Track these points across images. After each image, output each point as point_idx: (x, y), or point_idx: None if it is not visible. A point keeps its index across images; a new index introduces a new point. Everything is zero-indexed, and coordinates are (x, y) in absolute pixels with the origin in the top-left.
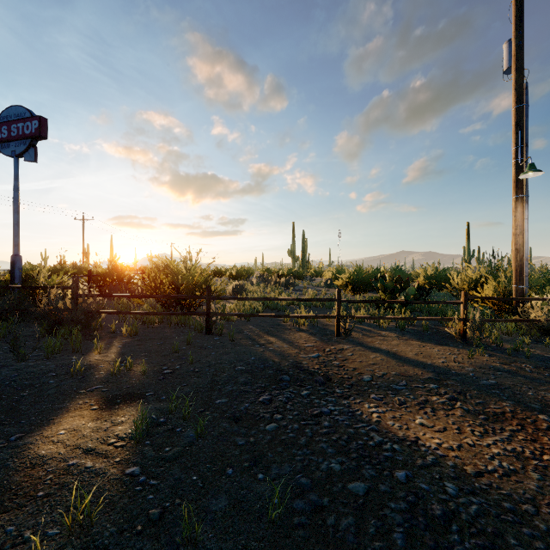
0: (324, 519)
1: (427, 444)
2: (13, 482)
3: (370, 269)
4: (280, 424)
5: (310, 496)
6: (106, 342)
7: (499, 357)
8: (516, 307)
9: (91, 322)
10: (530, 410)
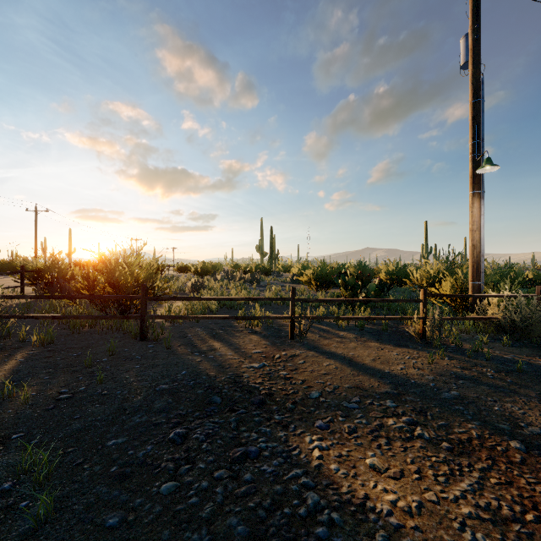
0: None
1: (378, 507)
2: None
3: (336, 265)
4: (183, 482)
5: None
6: (6, 354)
7: (459, 359)
8: (472, 303)
9: None
10: (499, 433)
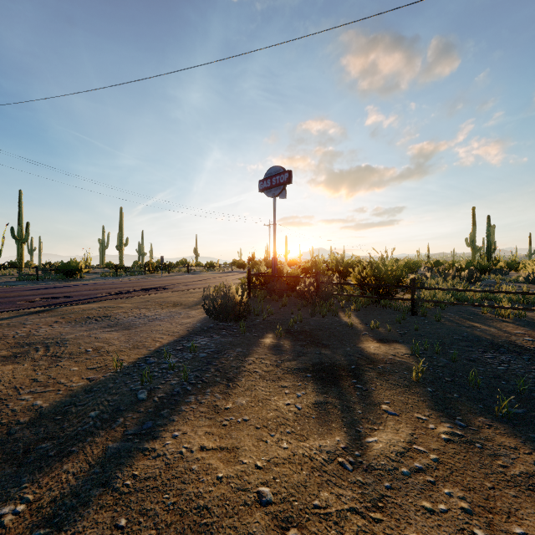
0: None
1: None
2: (372, 357)
3: None
4: (508, 368)
5: None
6: (343, 313)
7: None
8: None
9: (327, 300)
10: None
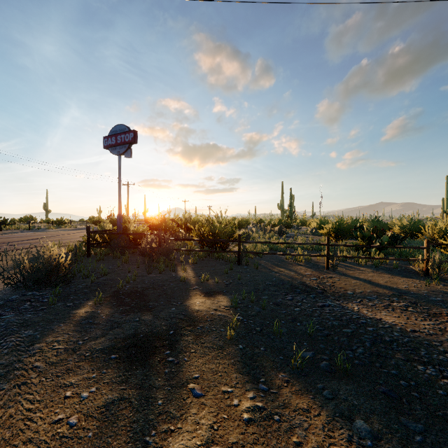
0: (332, 337)
1: (386, 320)
2: (194, 316)
3: (350, 219)
4: (302, 308)
5: (324, 331)
6: (181, 267)
7: None
8: None
9: (169, 255)
10: None
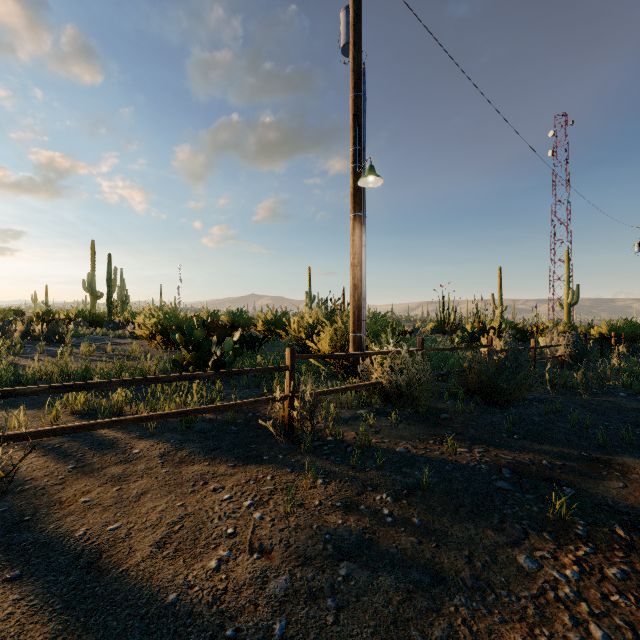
0: None
1: None
2: None
3: (206, 312)
4: None
5: None
6: None
7: (341, 479)
8: (354, 362)
9: None
10: None
